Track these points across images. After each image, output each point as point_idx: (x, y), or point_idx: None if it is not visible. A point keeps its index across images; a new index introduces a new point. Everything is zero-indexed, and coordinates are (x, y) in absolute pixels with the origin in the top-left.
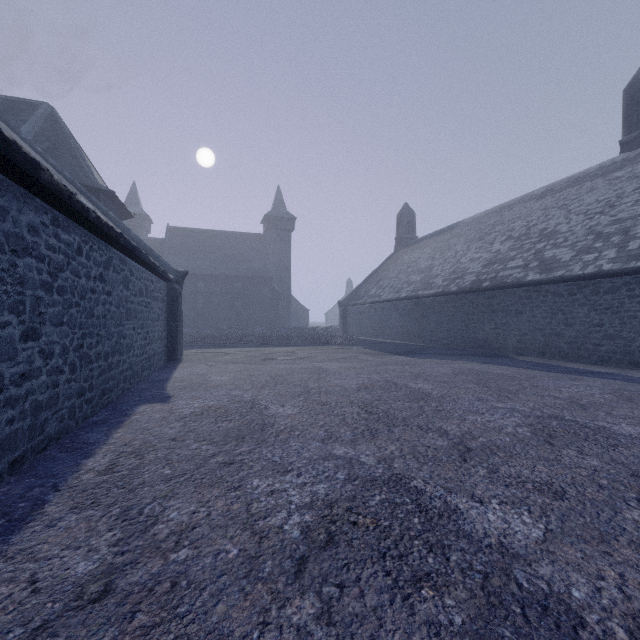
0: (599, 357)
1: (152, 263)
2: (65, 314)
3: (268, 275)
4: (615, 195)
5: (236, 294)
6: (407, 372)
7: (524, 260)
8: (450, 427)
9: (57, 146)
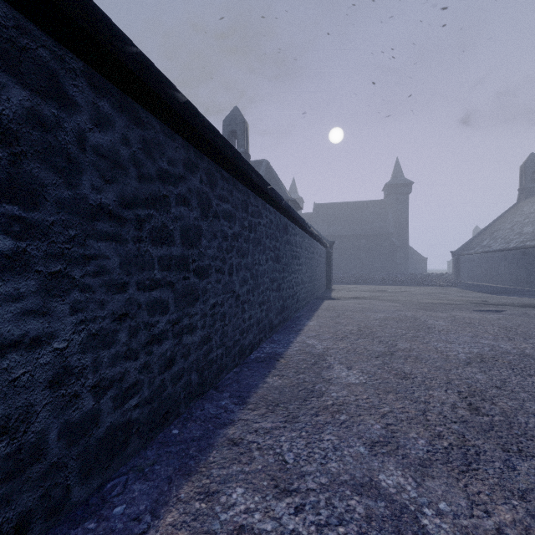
0: None
1: (323, 242)
2: (309, 266)
3: (387, 232)
4: None
5: (361, 248)
6: (472, 300)
7: None
8: (457, 313)
9: (271, 181)
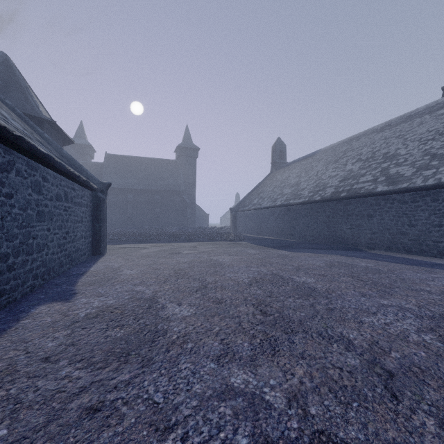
0: (438, 251)
1: (70, 172)
2: None
3: (179, 189)
4: (442, 126)
5: (156, 203)
6: (288, 265)
7: (373, 176)
8: (352, 334)
9: (9, 84)
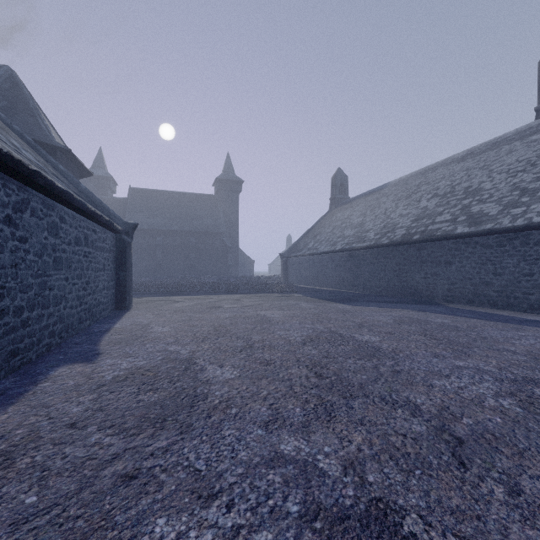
0: (529, 305)
1: (91, 211)
2: None
3: (219, 231)
4: (535, 155)
5: (190, 247)
6: (349, 321)
7: (452, 215)
8: (419, 398)
9: (15, 105)
